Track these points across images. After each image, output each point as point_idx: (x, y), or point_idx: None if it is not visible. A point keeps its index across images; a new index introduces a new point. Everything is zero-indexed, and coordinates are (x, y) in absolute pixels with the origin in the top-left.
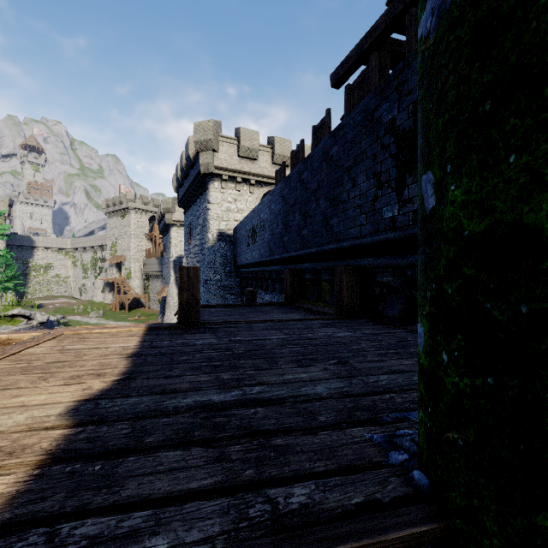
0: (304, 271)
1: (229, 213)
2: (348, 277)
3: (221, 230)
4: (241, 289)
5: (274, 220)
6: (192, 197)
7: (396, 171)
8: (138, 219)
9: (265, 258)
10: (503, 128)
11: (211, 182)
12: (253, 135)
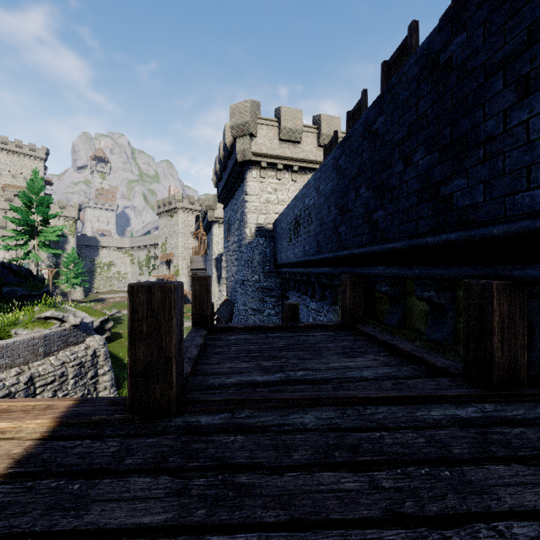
0: (375, 279)
1: (269, 205)
2: (504, 303)
3: (259, 225)
4: (281, 291)
5: (324, 204)
6: (230, 190)
7: None
8: (185, 218)
9: (311, 256)
10: None
11: (249, 171)
12: (295, 114)
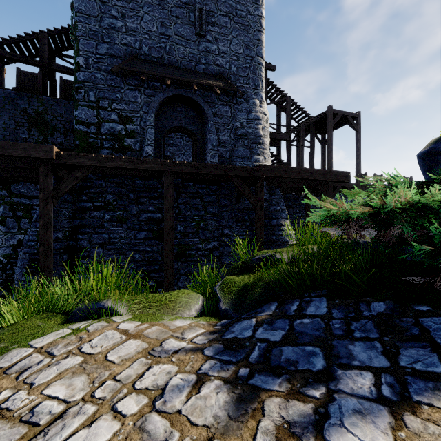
0: None
1: None
2: None
3: None
4: None
5: None
6: None
7: (28, 125)
8: None
9: None
10: (85, 141)
11: None
12: None
